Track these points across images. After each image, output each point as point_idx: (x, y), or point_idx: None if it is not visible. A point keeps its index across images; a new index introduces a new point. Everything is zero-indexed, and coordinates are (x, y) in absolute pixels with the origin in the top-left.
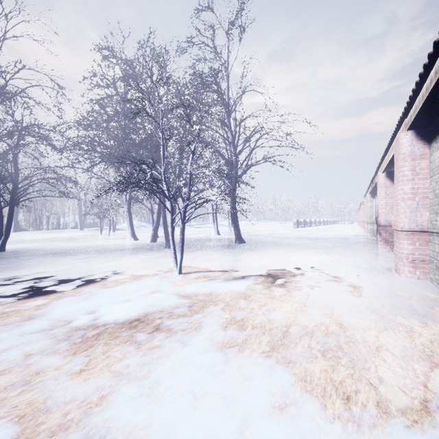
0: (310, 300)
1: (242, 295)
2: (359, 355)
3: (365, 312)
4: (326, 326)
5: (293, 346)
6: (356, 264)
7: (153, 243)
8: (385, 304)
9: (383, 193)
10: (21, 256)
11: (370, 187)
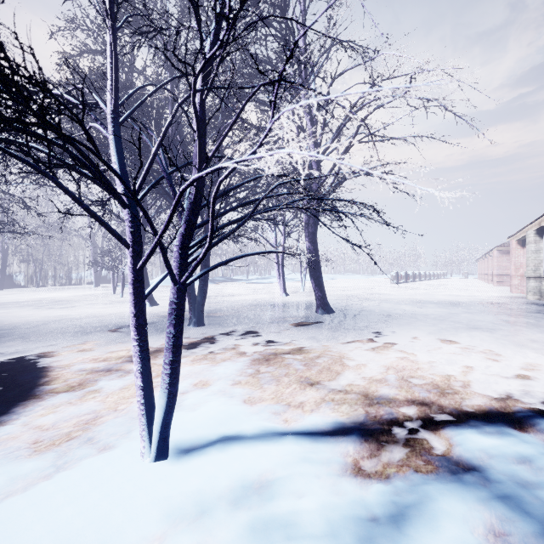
0: None
1: None
2: None
3: None
4: None
5: None
6: None
7: None
8: None
9: None
10: None
11: (540, 218)
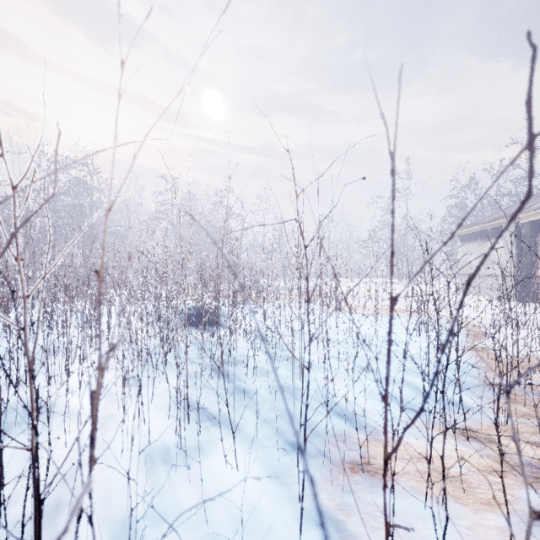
0: None
1: None
2: None
3: None
4: None
5: None
6: None
7: None
8: None
9: None
10: None
11: None
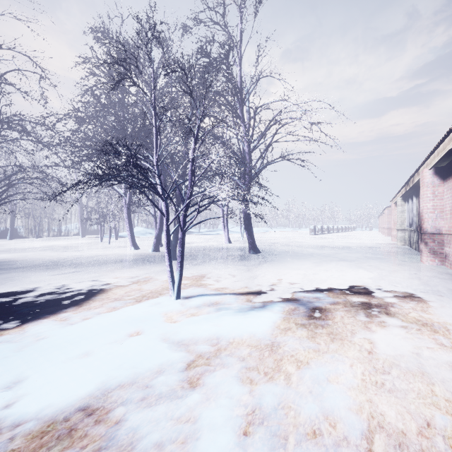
0: (377, 354)
1: (267, 344)
2: None
3: None
4: (442, 435)
5: None
6: (407, 283)
7: (155, 252)
8: None
9: (429, 194)
10: None
11: (402, 189)
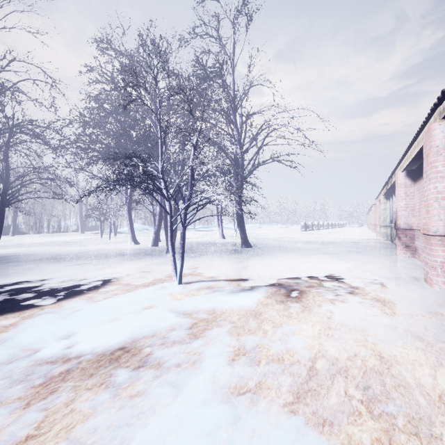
0: (334, 319)
1: (252, 313)
2: (419, 411)
3: (407, 337)
4: (362, 359)
5: (324, 393)
6: (377, 272)
7: (154, 247)
8: (427, 326)
9: (402, 194)
10: (11, 262)
11: (384, 188)
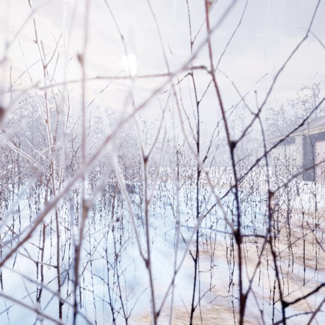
0: None
1: None
2: None
3: None
4: None
5: None
6: None
7: None
8: None
9: None
10: None
11: None
